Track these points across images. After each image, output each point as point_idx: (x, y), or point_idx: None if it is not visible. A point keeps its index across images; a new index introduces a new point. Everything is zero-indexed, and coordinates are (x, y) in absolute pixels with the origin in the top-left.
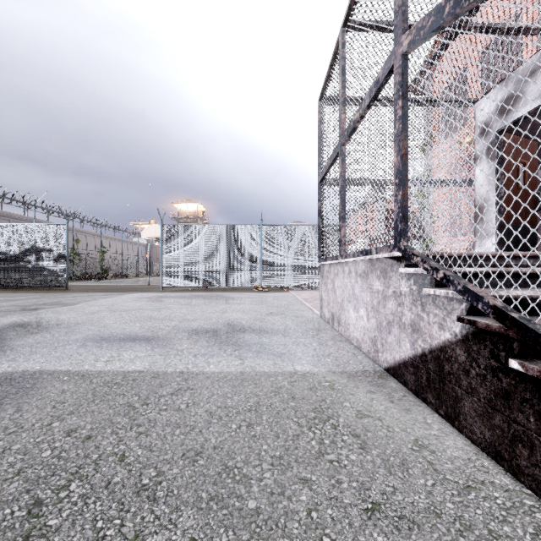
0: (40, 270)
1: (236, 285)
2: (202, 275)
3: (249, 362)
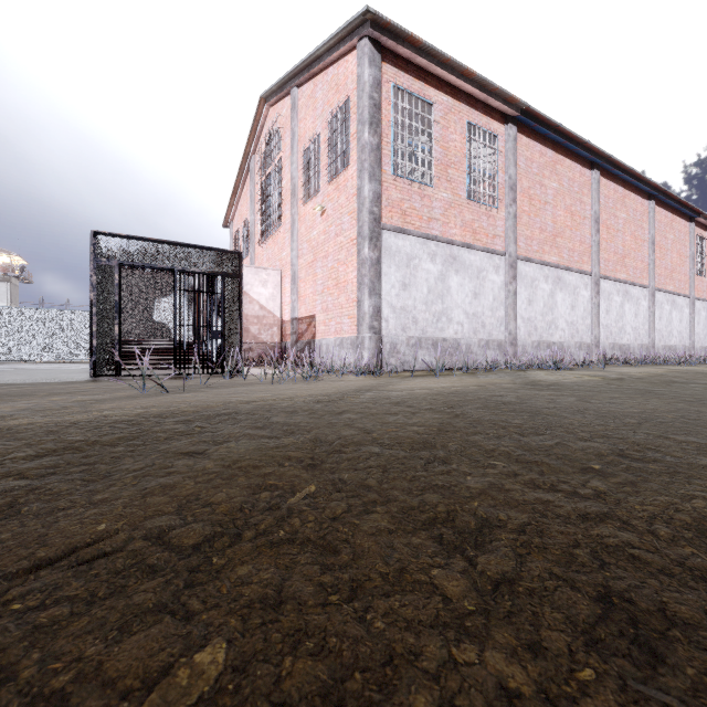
0: None
1: (73, 358)
2: (37, 350)
3: (70, 368)
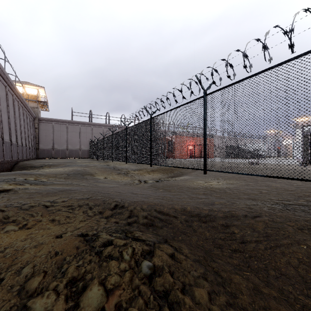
0: (258, 154)
1: None
2: None
3: None
